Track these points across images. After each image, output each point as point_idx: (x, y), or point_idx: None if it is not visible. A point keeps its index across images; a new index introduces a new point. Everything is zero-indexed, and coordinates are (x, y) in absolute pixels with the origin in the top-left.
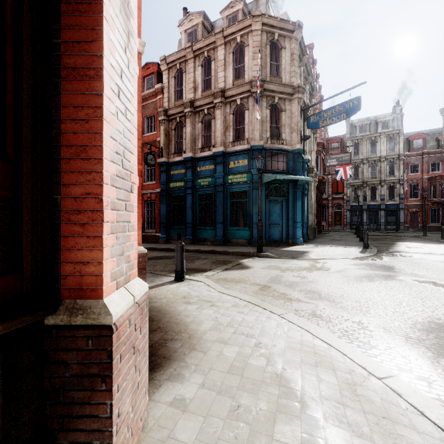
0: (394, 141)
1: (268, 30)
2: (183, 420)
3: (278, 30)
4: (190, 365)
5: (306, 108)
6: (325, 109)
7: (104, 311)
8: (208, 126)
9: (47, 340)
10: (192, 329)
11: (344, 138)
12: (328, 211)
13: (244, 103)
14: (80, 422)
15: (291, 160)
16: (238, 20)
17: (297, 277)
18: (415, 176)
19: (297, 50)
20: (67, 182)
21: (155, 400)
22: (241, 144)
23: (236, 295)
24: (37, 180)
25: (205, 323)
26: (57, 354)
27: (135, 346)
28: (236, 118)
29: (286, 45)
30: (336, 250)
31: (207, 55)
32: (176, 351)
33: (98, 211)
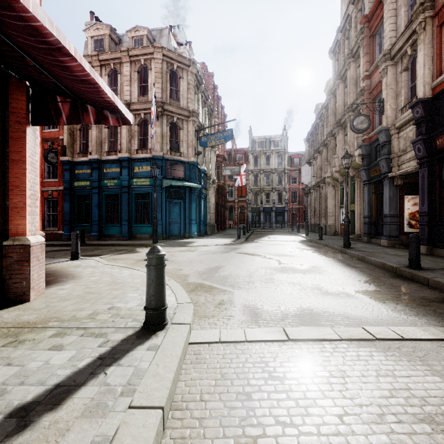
0: (281, 157)
1: (168, 60)
2: (62, 291)
3: (177, 62)
4: (70, 282)
5: (199, 130)
6: (211, 134)
7: (27, 240)
8: (116, 131)
9: (4, 250)
10: (76, 275)
11: (247, 151)
12: (235, 212)
13: (148, 117)
14: (17, 276)
15: (187, 170)
16: (142, 46)
17: (168, 255)
18: (294, 186)
19: (193, 81)
20: (12, 198)
21: (49, 289)
22: (145, 153)
23: (116, 264)
24: (1, 197)
25: (85, 272)
26: (8, 254)
27: (39, 258)
28: (141, 129)
29: (184, 75)
30: (216, 240)
31: (113, 67)
32: (63, 280)
33: (25, 208)
